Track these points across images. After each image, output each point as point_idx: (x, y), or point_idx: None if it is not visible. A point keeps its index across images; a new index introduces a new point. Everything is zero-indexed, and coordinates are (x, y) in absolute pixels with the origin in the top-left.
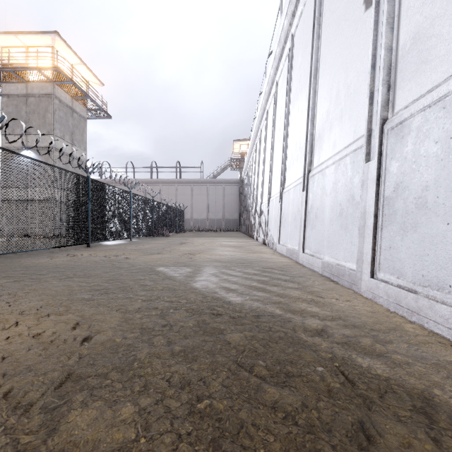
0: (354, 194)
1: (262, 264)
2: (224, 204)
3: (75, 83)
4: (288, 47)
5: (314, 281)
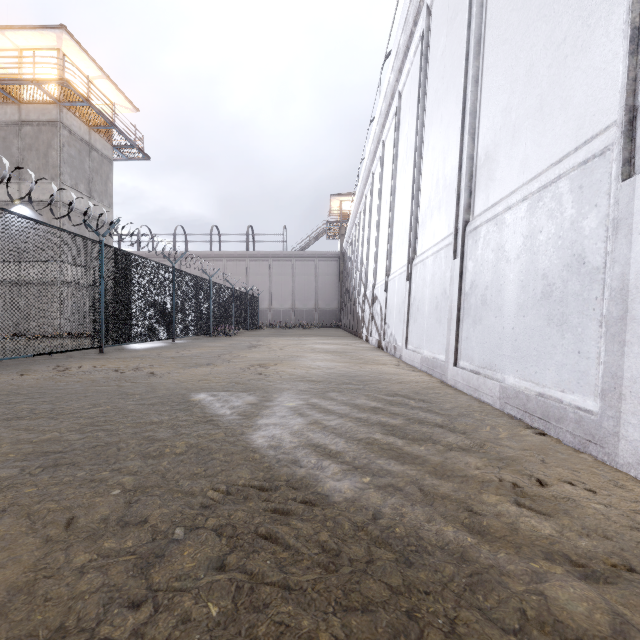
0: (584, 252)
1: (383, 386)
2: (318, 288)
3: (92, 105)
4: (420, 31)
5: (494, 428)
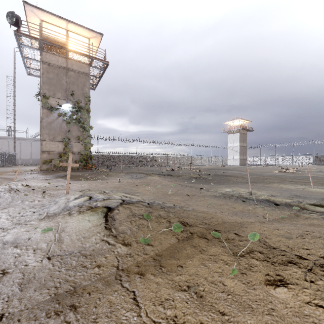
0: None
1: None
2: None
3: None
4: None
5: None
